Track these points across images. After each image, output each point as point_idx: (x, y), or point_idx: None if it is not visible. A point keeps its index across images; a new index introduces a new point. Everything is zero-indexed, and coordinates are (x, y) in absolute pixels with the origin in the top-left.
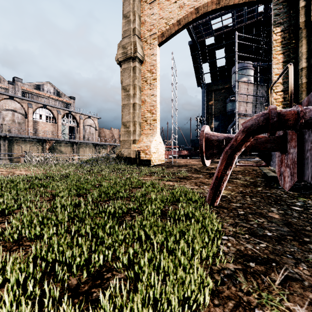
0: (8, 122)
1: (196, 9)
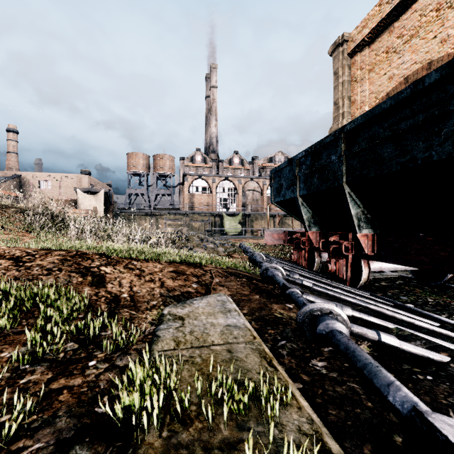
0: (249, 201)
1: (405, 79)
